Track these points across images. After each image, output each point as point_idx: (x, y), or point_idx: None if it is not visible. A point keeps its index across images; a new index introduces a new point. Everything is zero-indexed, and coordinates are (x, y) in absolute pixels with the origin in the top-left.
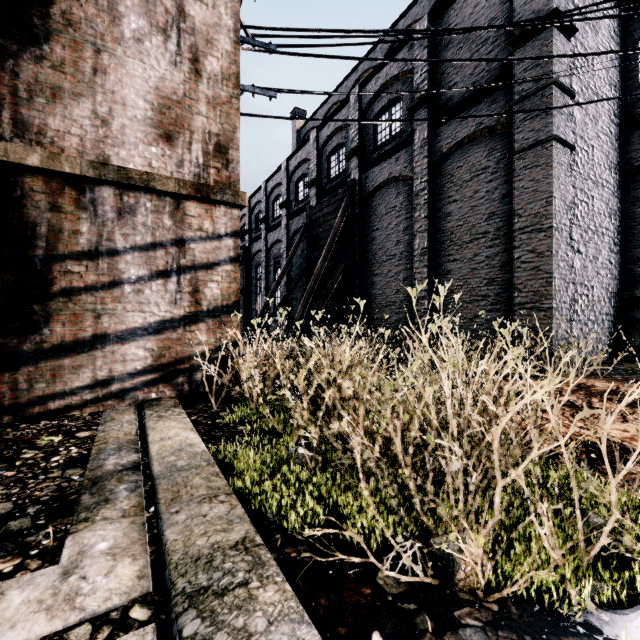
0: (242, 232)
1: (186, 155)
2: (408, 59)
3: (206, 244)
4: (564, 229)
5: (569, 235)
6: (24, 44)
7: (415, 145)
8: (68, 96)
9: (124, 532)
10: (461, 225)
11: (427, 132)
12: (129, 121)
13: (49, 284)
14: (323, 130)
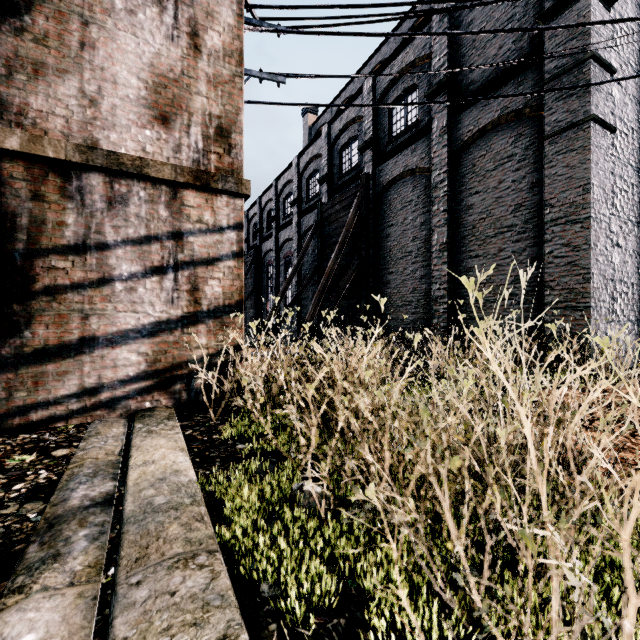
0: (253, 231)
1: (184, 139)
2: (429, 33)
3: (206, 237)
4: (603, 220)
5: (608, 226)
6: (2, 14)
7: (433, 134)
8: (52, 73)
9: (64, 614)
10: (484, 218)
11: (446, 120)
12: (120, 101)
13: (31, 281)
14: (335, 124)
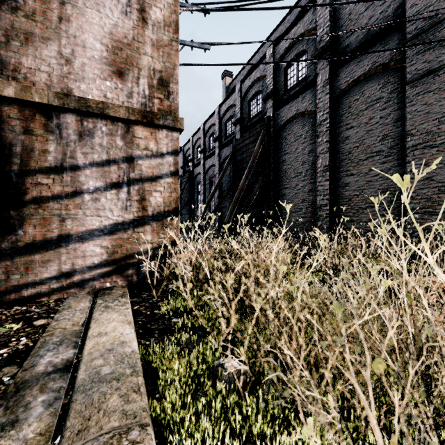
0: (187, 160)
1: (135, 88)
2: (318, 4)
3: (151, 161)
4: None
5: None
6: None
7: (318, 85)
8: (38, 40)
9: None
10: (357, 146)
11: (328, 74)
12: (88, 60)
13: (23, 194)
14: (245, 82)
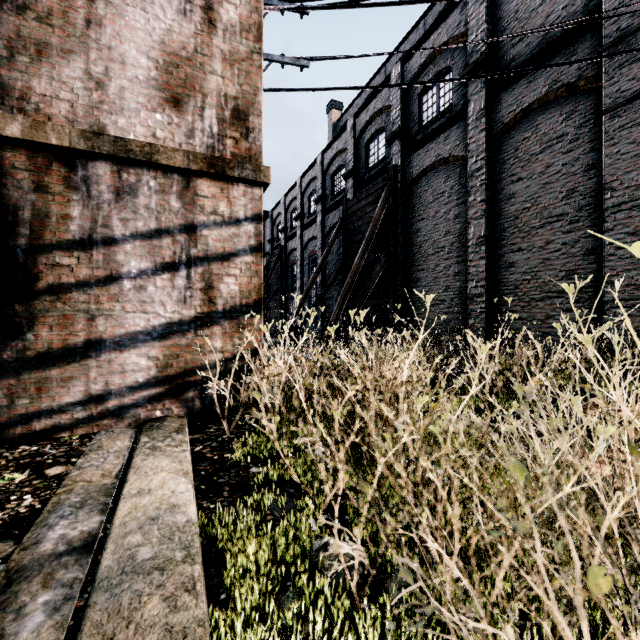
0: (277, 231)
1: (197, 123)
2: None
3: (221, 230)
4: None
5: None
6: None
7: (469, 118)
8: (56, 53)
9: None
10: (528, 207)
11: (484, 101)
12: (129, 83)
13: (33, 280)
14: (361, 116)
